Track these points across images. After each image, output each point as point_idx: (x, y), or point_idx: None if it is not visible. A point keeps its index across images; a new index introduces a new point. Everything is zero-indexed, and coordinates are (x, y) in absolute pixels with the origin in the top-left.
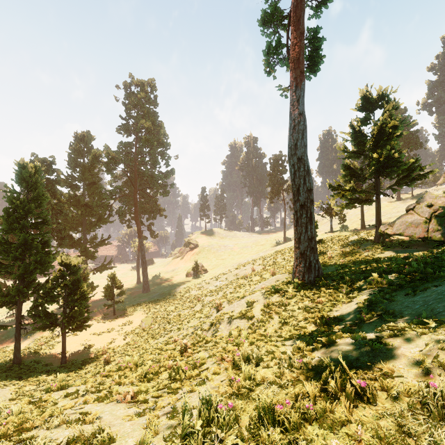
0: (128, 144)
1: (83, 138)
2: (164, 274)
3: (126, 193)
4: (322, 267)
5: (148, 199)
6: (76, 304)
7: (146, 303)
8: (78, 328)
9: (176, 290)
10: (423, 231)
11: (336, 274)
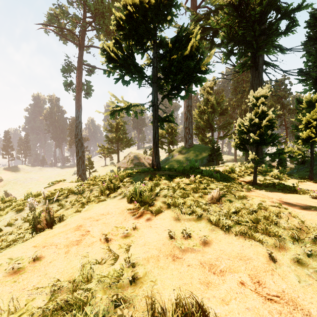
0: None
1: None
2: None
3: None
4: None
5: None
6: None
7: None
8: None
9: None
10: (126, 165)
11: None
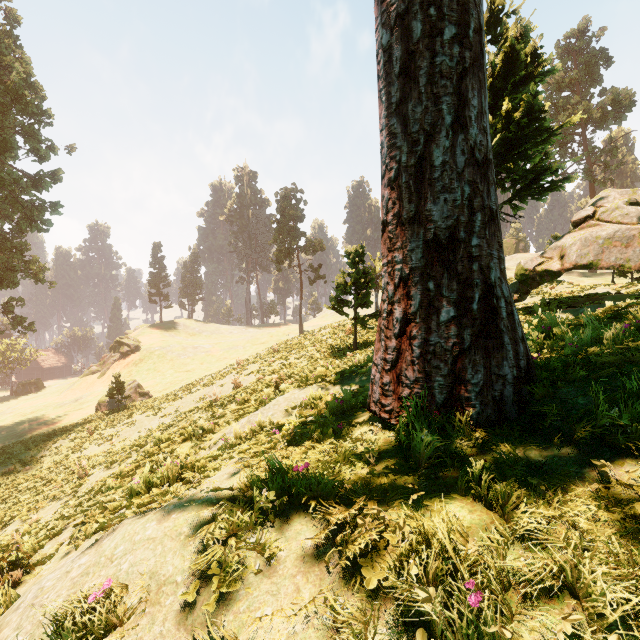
0: None
1: None
2: (51, 411)
3: None
4: None
5: (0, 241)
6: None
7: None
8: None
9: (49, 448)
10: None
11: (636, 354)
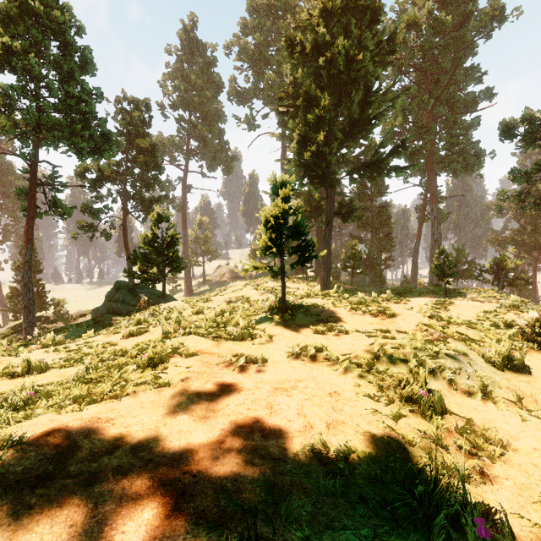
0: None
1: None
2: None
3: None
4: None
5: None
6: None
7: None
8: None
9: None
10: (219, 278)
11: (198, 292)
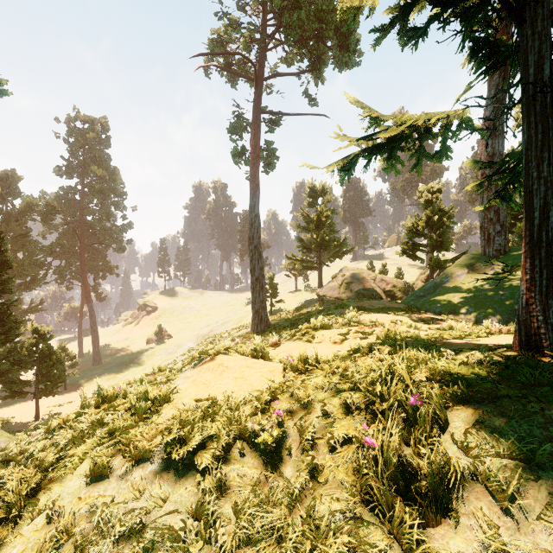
0: (71, 189)
1: (6, 177)
2: (115, 345)
3: (64, 247)
4: (275, 321)
5: (95, 254)
6: (53, 368)
7: (104, 374)
8: (49, 394)
9: (138, 357)
10: (337, 293)
11: (277, 324)
